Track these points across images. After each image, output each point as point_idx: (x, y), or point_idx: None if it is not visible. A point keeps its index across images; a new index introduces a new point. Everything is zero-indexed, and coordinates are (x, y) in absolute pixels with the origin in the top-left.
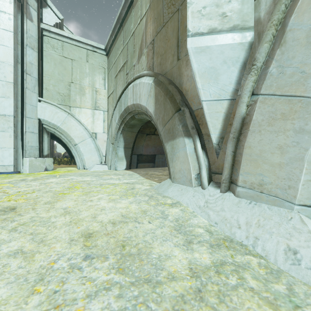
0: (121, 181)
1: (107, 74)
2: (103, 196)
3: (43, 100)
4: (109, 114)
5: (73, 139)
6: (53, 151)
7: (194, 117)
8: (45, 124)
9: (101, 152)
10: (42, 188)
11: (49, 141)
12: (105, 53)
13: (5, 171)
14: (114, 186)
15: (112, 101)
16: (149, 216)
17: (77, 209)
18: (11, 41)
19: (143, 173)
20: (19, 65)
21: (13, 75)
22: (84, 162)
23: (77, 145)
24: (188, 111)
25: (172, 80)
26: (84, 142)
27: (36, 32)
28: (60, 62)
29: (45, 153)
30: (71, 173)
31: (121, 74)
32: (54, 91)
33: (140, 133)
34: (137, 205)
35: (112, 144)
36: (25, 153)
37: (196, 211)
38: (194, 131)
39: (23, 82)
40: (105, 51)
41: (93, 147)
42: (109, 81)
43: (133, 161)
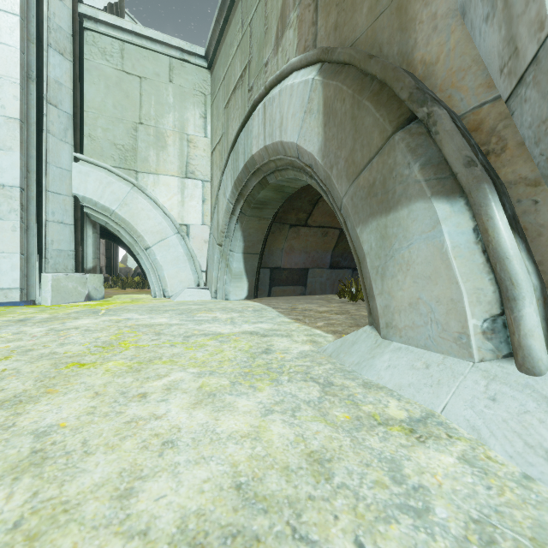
0: (237, 329)
1: (209, 106)
2: (183, 376)
3: (83, 158)
4: (213, 186)
5: (143, 237)
6: (116, 264)
7: (467, 134)
8: (88, 206)
9: (197, 264)
10: (38, 346)
11: (97, 241)
12: (205, 64)
13: (3, 300)
14: (219, 343)
15: (220, 158)
16: (350, 499)
17: (82, 440)
18: (16, 34)
19: (285, 307)
20: (33, 85)
21: (19, 103)
22: (164, 282)
23: (150, 249)
24: (446, 113)
25: (374, 54)
26: (164, 242)
27: (70, 21)
28: (116, 84)
29: (88, 265)
30: (134, 305)
31: (237, 94)
32: (105, 141)
33: (276, 224)
34: (289, 425)
35: (220, 246)
36: (47, 265)
37: (537, 474)
38: (479, 172)
39: (41, 120)
40: (205, 60)
41: (182, 253)
42: (213, 119)
43: (263, 282)
